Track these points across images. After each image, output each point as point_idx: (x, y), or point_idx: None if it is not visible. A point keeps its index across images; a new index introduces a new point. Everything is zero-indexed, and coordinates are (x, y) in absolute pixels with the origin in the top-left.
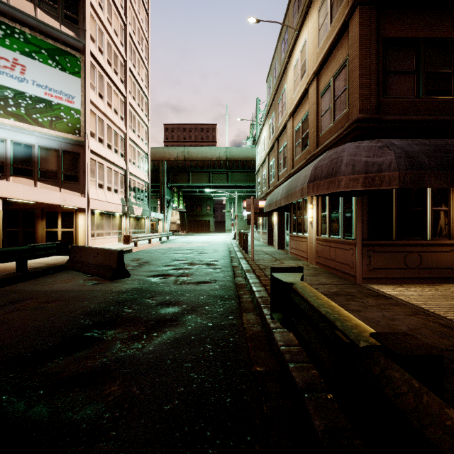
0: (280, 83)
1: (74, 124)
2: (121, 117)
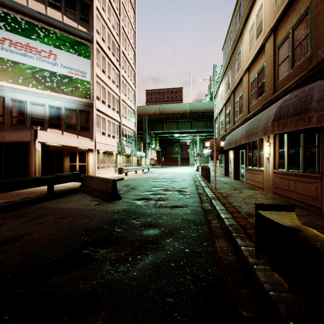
0: (236, 46)
1: (86, 91)
2: (117, 85)
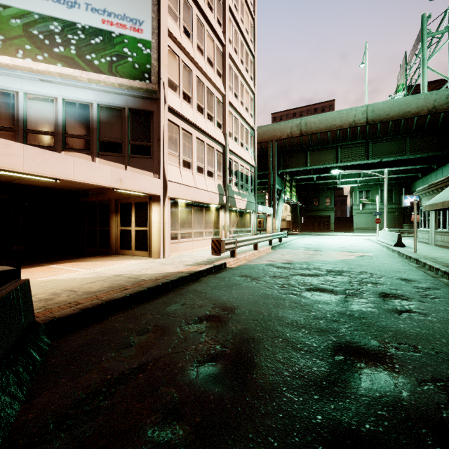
0: None
1: (143, 64)
2: (218, 72)
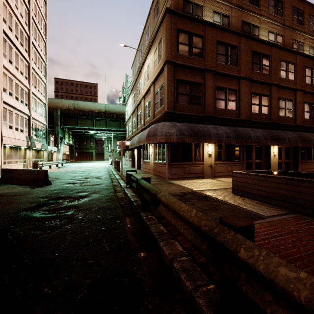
0: (138, 76)
1: None
2: (26, 77)
